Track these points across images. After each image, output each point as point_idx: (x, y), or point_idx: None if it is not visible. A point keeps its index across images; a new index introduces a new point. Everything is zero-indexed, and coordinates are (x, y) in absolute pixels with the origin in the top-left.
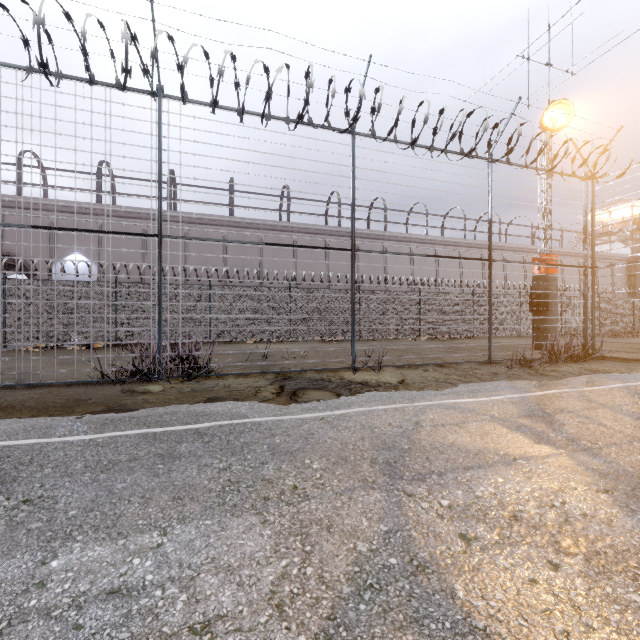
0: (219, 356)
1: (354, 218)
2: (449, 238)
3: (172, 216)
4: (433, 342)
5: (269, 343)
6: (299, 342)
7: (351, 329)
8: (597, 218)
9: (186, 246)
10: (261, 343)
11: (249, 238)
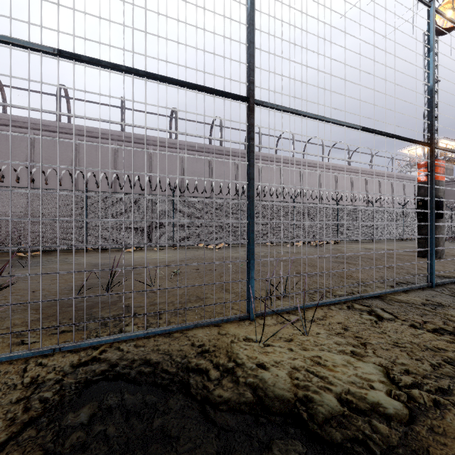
0: (60, 276)
1: (253, 40)
2: (311, 160)
3: (61, 127)
4: (310, 248)
5: (150, 251)
6: (182, 249)
7: (248, 244)
8: (411, 152)
9: (76, 157)
10: (142, 251)
11: (139, 152)
